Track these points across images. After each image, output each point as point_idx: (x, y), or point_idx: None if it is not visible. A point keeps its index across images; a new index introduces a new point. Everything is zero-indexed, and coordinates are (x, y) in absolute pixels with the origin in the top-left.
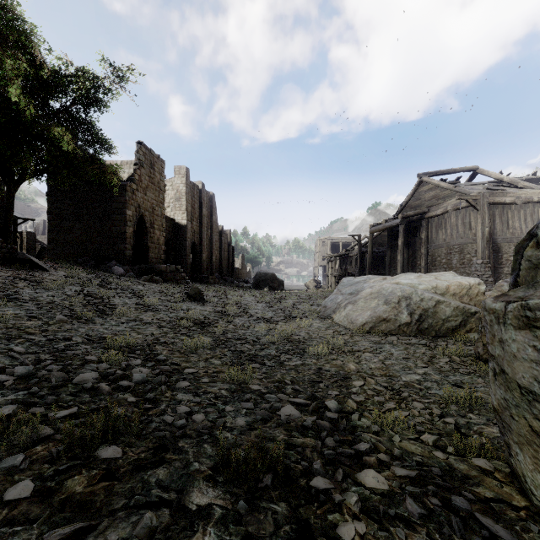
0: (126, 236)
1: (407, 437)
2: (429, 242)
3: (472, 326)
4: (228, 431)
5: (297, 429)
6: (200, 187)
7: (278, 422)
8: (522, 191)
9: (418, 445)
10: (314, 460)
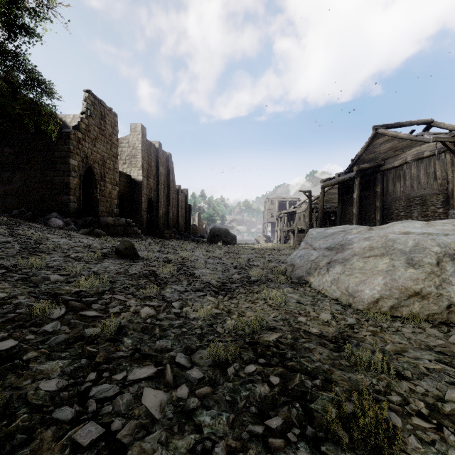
0: (69, 187)
1: None
2: (385, 195)
3: None
4: None
5: None
6: (157, 147)
7: None
8: None
9: None
10: None
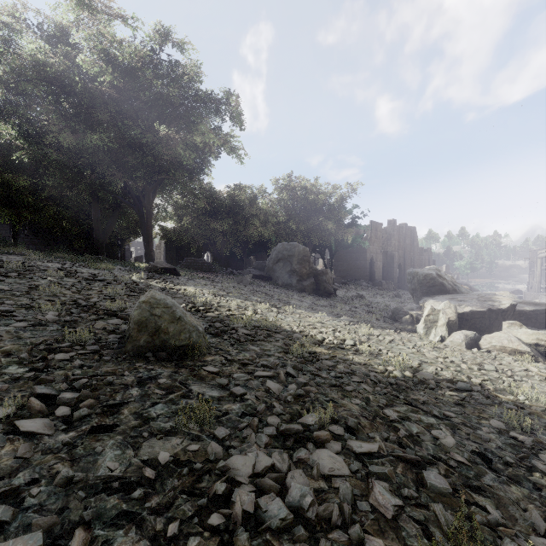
0: (366, 268)
1: None
2: None
3: None
4: None
5: None
6: (404, 227)
7: None
8: None
9: None
10: None
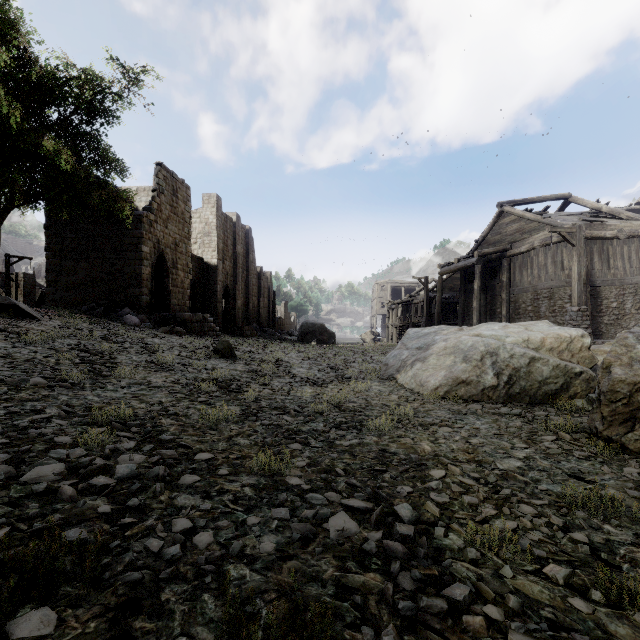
0: (141, 278)
1: (523, 568)
2: (512, 286)
3: (576, 390)
4: (246, 564)
5: (354, 556)
6: (234, 220)
7: (326, 542)
8: (626, 223)
9: (541, 583)
10: (382, 620)
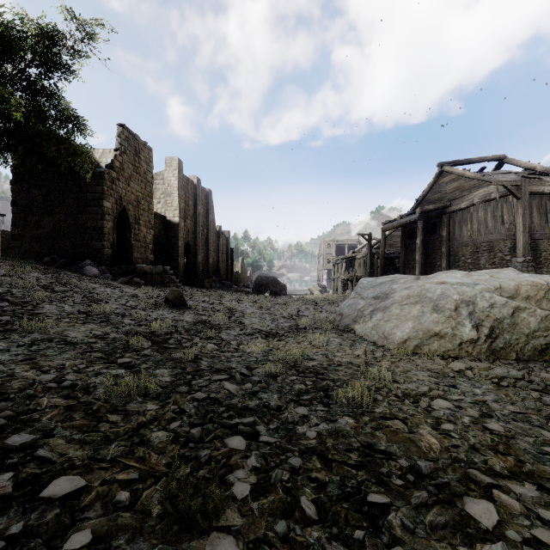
0: (103, 232)
1: None
2: (451, 240)
3: None
4: None
5: None
6: (195, 183)
7: None
8: None
9: None
10: None
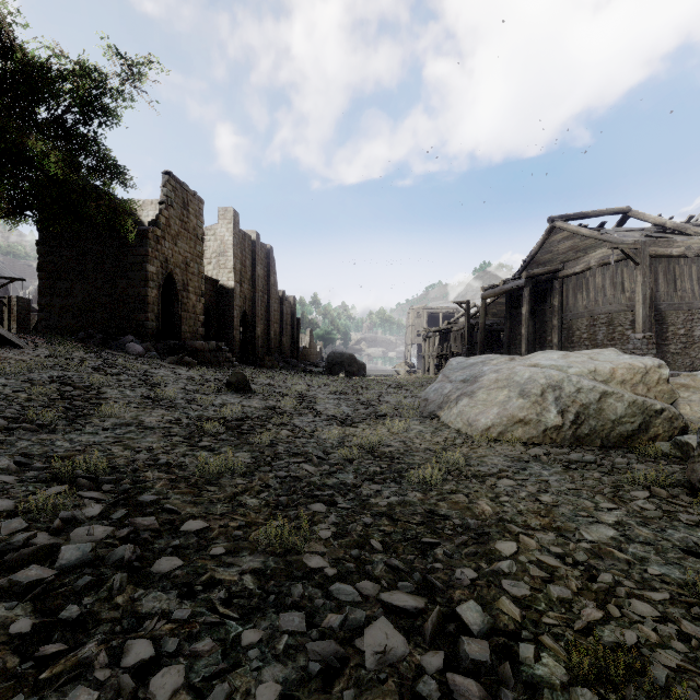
0: (147, 301)
1: None
2: (565, 310)
3: (657, 430)
4: None
5: None
6: (253, 238)
7: (359, 676)
8: (694, 240)
9: None
10: None
